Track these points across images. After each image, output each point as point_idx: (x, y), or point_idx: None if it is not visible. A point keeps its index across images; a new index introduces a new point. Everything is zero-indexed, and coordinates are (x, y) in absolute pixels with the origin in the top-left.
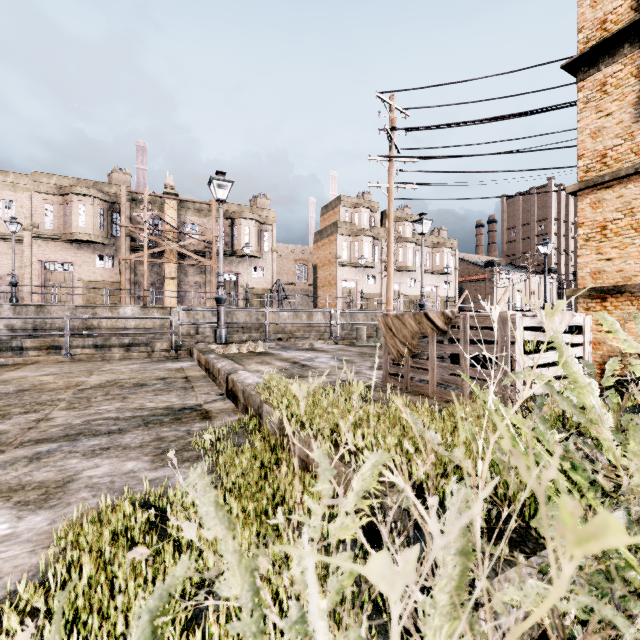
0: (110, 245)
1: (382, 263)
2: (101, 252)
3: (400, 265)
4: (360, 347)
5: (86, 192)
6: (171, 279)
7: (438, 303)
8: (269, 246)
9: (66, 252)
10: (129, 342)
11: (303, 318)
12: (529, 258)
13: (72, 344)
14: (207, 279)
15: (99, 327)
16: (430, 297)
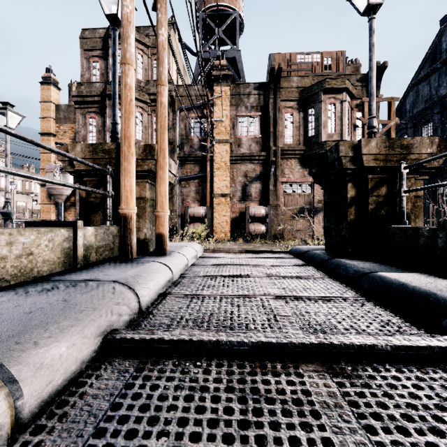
0: None
1: None
2: None
3: None
4: None
5: None
6: None
7: (26, 214)
8: None
9: None
10: None
11: None
12: None
13: None
14: None
15: None
16: (21, 209)
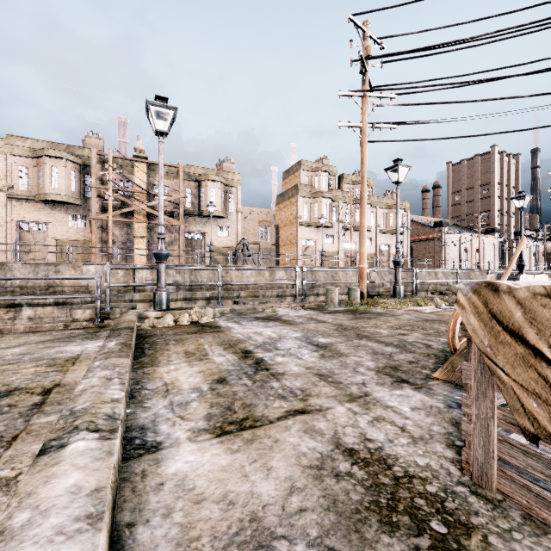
0: (82, 206)
1: (340, 223)
2: (74, 212)
3: (356, 225)
4: (333, 314)
5: (58, 154)
6: (141, 238)
7: None
8: (234, 207)
9: (40, 212)
10: (91, 299)
11: (265, 275)
12: (479, 218)
13: (33, 302)
14: (175, 238)
15: (61, 285)
16: (384, 255)
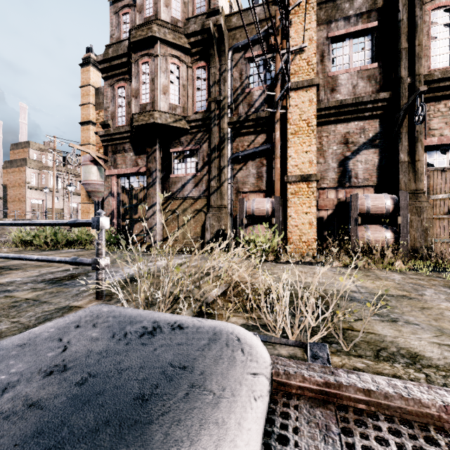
0: None
1: (64, 189)
2: None
3: (78, 192)
4: None
5: None
6: None
7: None
8: None
9: None
10: None
11: None
12: None
13: None
14: None
15: None
16: None
